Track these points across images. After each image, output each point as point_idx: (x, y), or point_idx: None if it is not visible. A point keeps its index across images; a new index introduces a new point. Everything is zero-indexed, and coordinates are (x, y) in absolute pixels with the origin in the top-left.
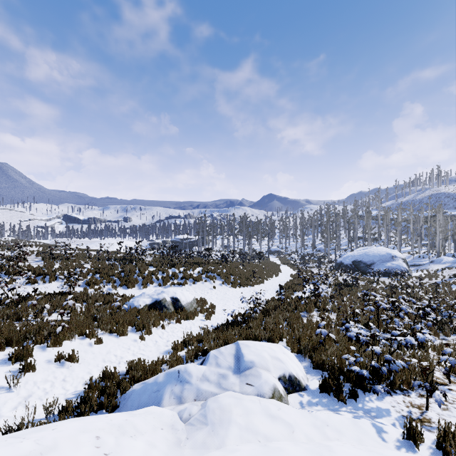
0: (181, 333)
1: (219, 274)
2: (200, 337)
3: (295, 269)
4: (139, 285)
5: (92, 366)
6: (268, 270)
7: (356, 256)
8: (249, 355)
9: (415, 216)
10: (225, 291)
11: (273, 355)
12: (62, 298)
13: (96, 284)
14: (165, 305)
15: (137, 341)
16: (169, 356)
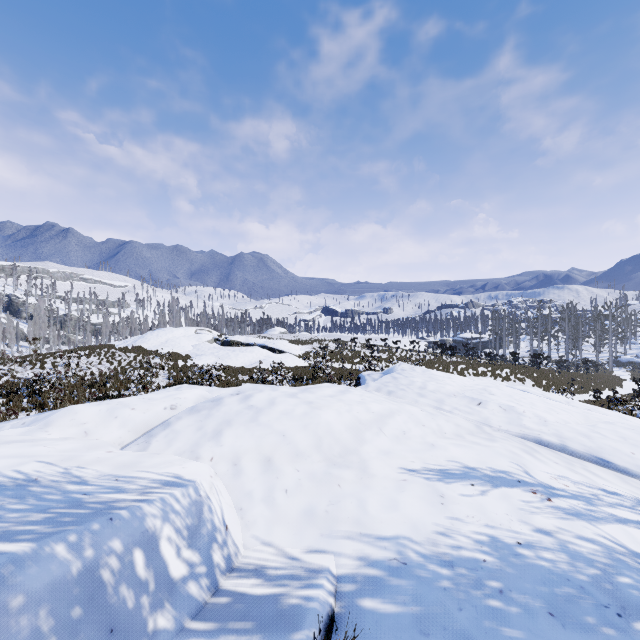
0: None
1: (529, 377)
2: None
3: None
4: None
5: None
6: (599, 382)
7: None
8: None
9: None
10: None
11: None
12: None
13: None
14: None
15: None
16: None
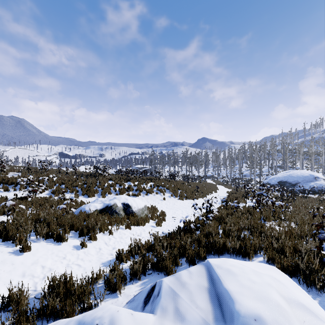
0: (129, 240)
1: (168, 188)
2: (150, 245)
3: (229, 188)
4: (98, 195)
5: (1, 284)
6: (208, 187)
7: (281, 177)
8: (245, 299)
9: (324, 148)
10: (174, 202)
11: (286, 295)
12: (19, 201)
13: (61, 193)
14: (116, 210)
15: (77, 248)
16: (106, 272)
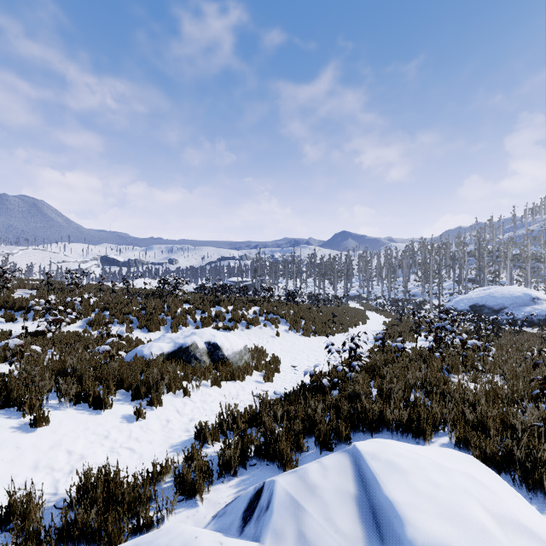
0: (218, 405)
1: (285, 317)
2: (253, 415)
3: (387, 316)
4: (166, 328)
5: None
6: (352, 315)
7: (475, 298)
8: (423, 518)
9: None
10: (293, 341)
11: (496, 509)
12: (31, 339)
13: (103, 325)
14: (196, 354)
15: (129, 420)
16: (178, 463)
